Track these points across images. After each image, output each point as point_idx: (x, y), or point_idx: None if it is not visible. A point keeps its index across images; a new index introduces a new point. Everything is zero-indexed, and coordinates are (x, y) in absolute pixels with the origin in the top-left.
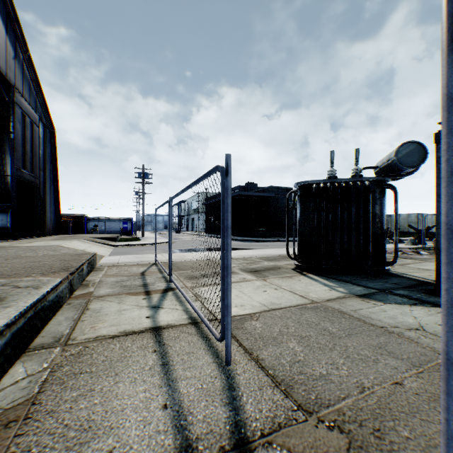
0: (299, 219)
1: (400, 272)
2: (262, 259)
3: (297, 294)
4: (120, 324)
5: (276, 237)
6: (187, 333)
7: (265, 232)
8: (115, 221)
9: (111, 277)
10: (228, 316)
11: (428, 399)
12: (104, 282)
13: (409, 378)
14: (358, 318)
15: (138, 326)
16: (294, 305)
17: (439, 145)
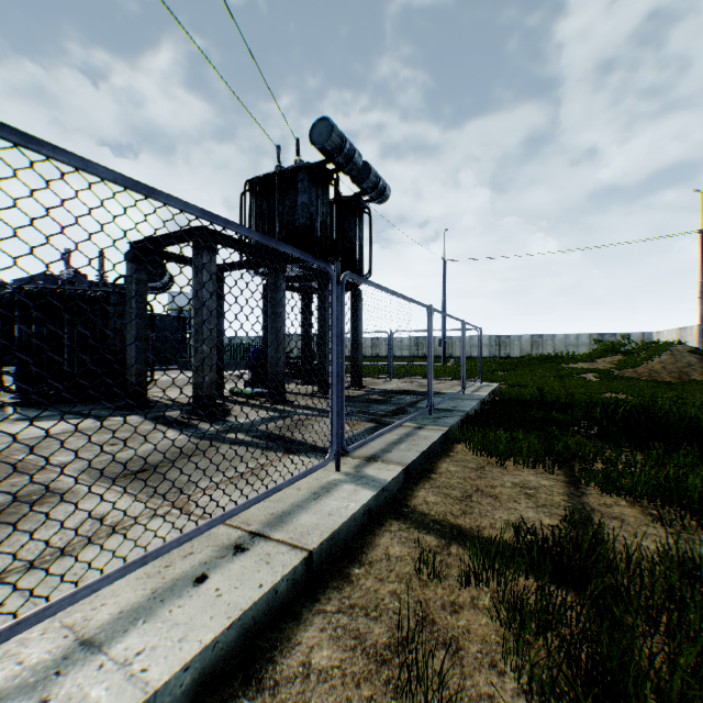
0: (18, 333)
1: (157, 395)
2: None
3: None
4: None
5: None
6: None
7: None
8: None
9: None
10: None
11: None
12: None
13: None
14: None
15: None
16: None
17: (129, 264)
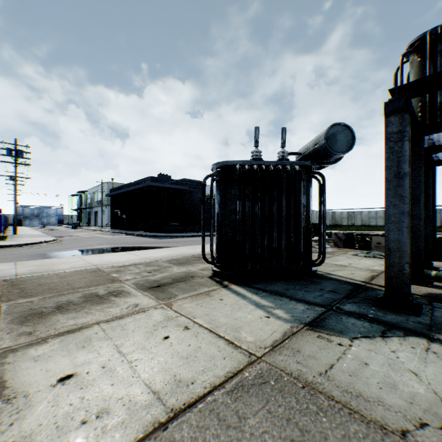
0: (217, 210)
1: (325, 272)
2: (172, 262)
3: (222, 336)
4: None
5: (190, 232)
6: None
7: (179, 227)
8: None
9: None
10: None
11: None
12: None
13: None
14: (346, 405)
15: None
16: (221, 379)
17: (390, 118)
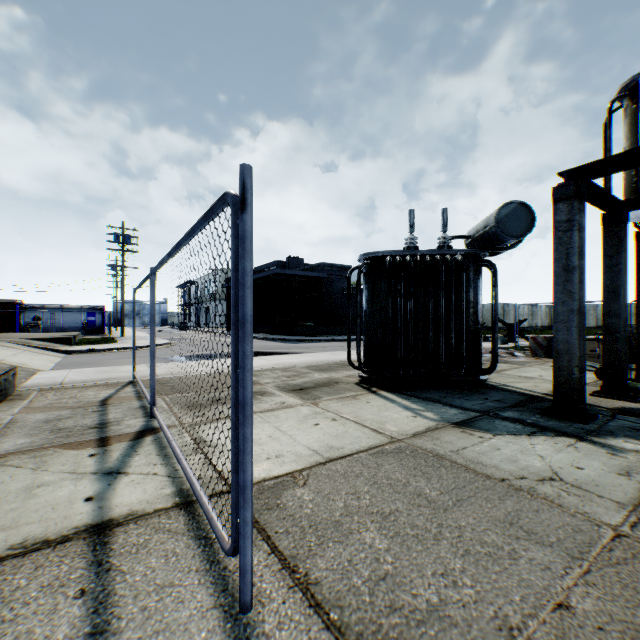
0: (365, 308)
1: (500, 383)
2: (311, 369)
3: (367, 426)
4: (20, 524)
5: (329, 335)
6: (168, 532)
7: (314, 328)
8: (74, 312)
9: (39, 411)
10: (245, 507)
11: (623, 639)
12: (19, 424)
13: (576, 589)
14: (465, 466)
15: (61, 525)
16: (365, 448)
17: (558, 205)
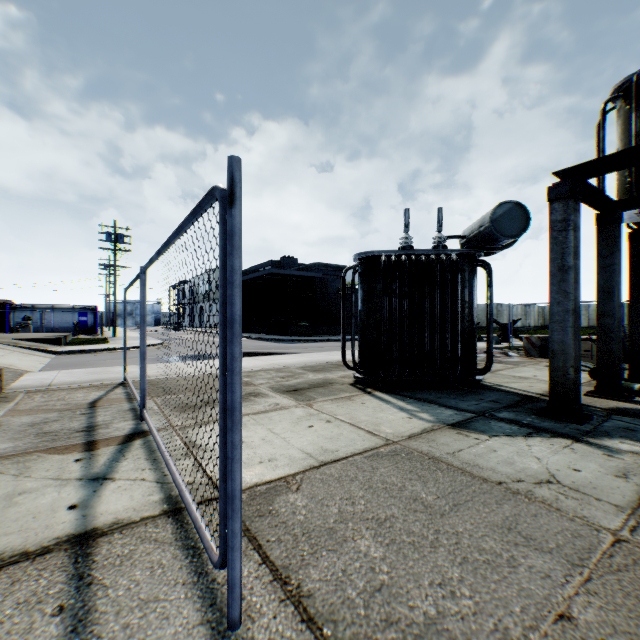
0: (360, 308)
1: (495, 383)
2: (306, 369)
3: (362, 428)
4: None
5: (324, 335)
6: (154, 542)
7: (309, 328)
8: (65, 312)
9: (25, 414)
10: (234, 517)
11: None
12: (3, 428)
13: (577, 598)
14: (461, 469)
15: (41, 535)
16: (360, 451)
17: (553, 204)
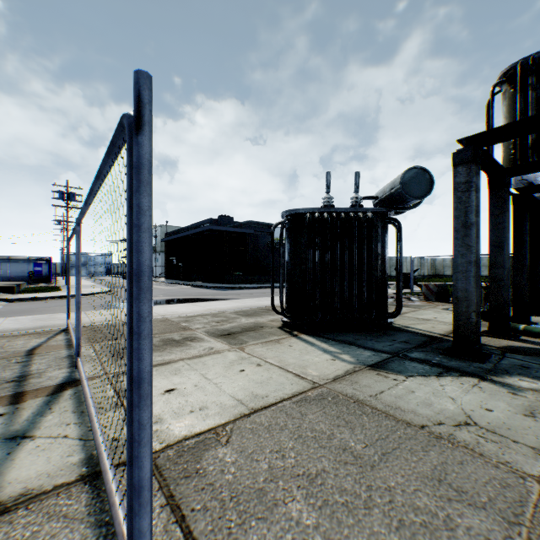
0: (287, 259)
1: (404, 325)
2: (239, 314)
3: (290, 371)
4: None
5: (256, 283)
6: (63, 518)
7: (243, 277)
8: (21, 263)
9: None
10: (141, 513)
11: None
12: None
13: None
14: (385, 412)
15: None
16: (289, 395)
17: (458, 168)
